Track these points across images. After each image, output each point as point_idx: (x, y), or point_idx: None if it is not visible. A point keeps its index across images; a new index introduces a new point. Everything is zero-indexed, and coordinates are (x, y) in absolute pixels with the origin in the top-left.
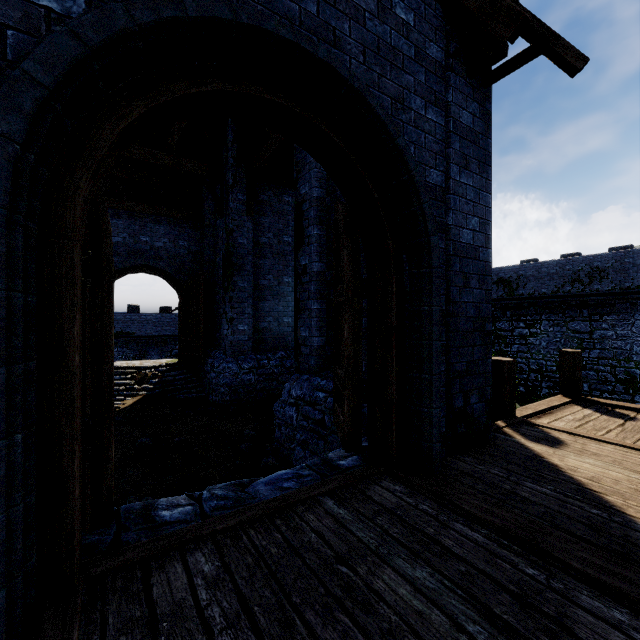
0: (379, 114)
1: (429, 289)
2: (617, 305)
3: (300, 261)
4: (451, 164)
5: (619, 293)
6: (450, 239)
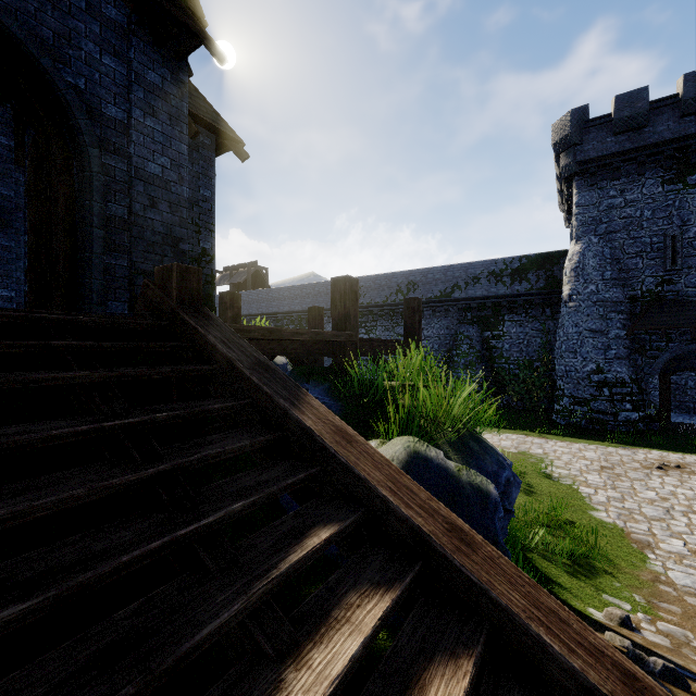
0: (16, 33)
1: (90, 188)
2: (425, 312)
3: None
4: (133, 107)
5: (425, 302)
6: (132, 165)
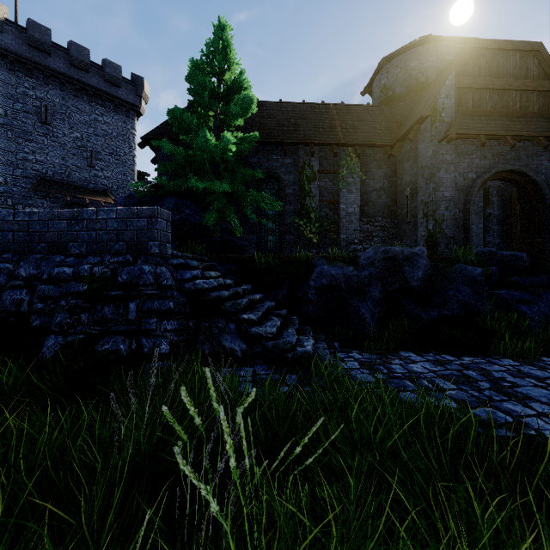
0: (532, 174)
1: (549, 213)
2: None
3: (487, 211)
4: None
5: None
6: None
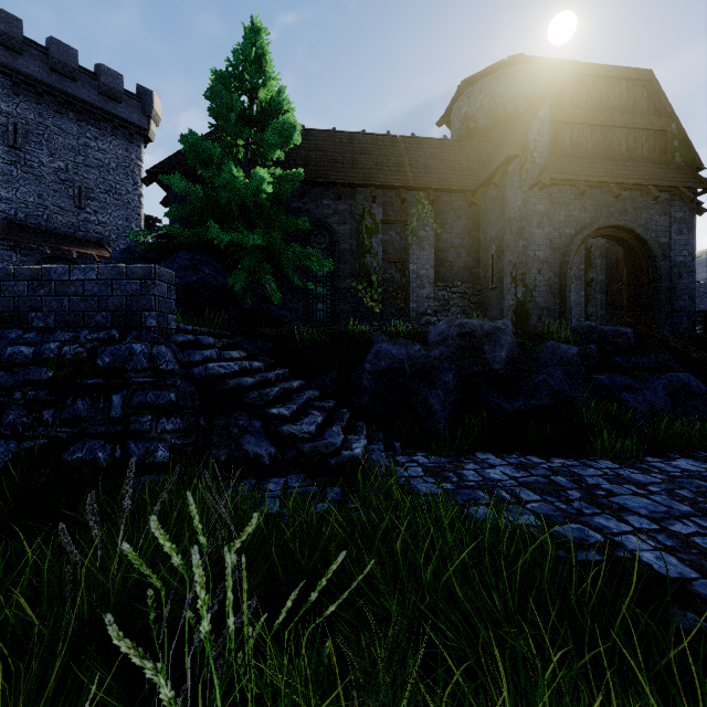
0: (640, 231)
1: (660, 279)
2: None
3: (589, 276)
4: (672, 234)
5: None
6: (671, 261)
